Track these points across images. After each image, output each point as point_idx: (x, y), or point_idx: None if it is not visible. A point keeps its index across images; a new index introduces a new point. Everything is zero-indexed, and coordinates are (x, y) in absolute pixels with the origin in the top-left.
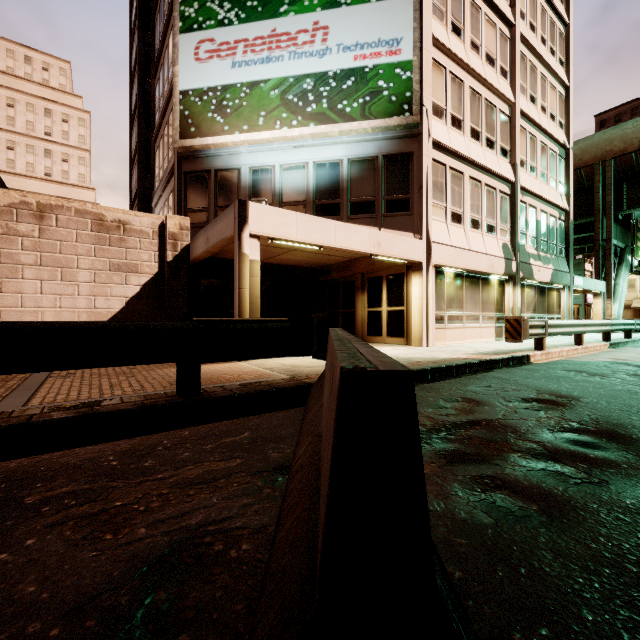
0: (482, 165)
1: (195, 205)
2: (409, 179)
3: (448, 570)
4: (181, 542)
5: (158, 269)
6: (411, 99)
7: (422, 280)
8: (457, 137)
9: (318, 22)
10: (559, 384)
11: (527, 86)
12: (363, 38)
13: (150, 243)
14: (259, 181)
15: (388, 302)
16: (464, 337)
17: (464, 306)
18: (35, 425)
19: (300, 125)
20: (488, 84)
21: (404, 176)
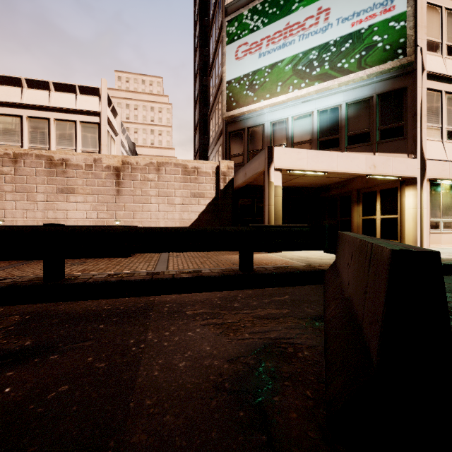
0: None
1: (235, 152)
2: (402, 110)
3: None
4: (269, 344)
5: (215, 194)
6: (405, 43)
7: (416, 192)
8: None
9: (321, 7)
10: None
11: None
12: (359, 7)
13: (211, 179)
14: (277, 130)
15: (381, 211)
16: None
17: None
18: (176, 279)
19: (307, 86)
20: None
21: (397, 108)
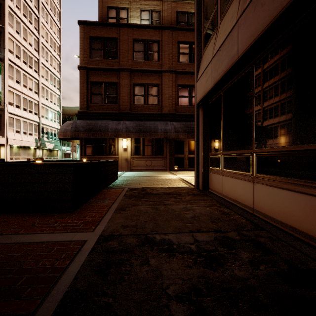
0: (27, 118)
1: None
2: (0, 121)
3: None
4: None
5: None
6: (1, 101)
7: (5, 148)
8: (18, 110)
9: None
10: None
11: (45, 95)
12: None
13: None
14: None
15: None
16: None
17: (21, 155)
18: None
19: None
20: (29, 96)
21: None
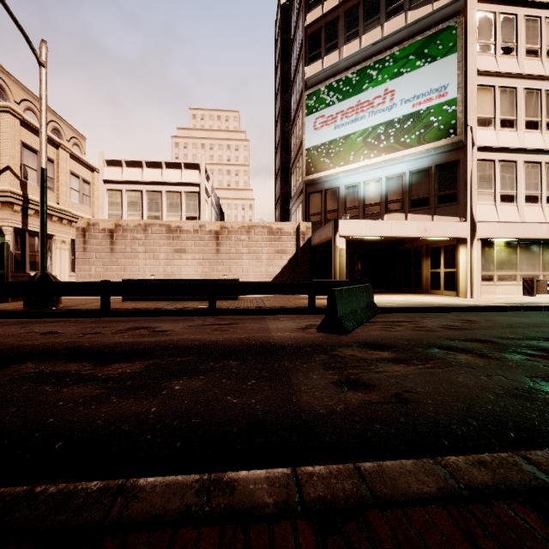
0: (539, 149)
1: (314, 211)
2: (456, 179)
3: (358, 331)
4: (311, 325)
5: (295, 251)
6: (455, 125)
7: (466, 250)
8: (507, 135)
9: (387, 89)
10: (509, 318)
11: None
12: (419, 91)
13: (292, 238)
14: (350, 193)
15: (444, 265)
16: (518, 292)
17: (518, 267)
18: (272, 309)
19: (375, 156)
20: (548, 77)
21: (452, 177)
